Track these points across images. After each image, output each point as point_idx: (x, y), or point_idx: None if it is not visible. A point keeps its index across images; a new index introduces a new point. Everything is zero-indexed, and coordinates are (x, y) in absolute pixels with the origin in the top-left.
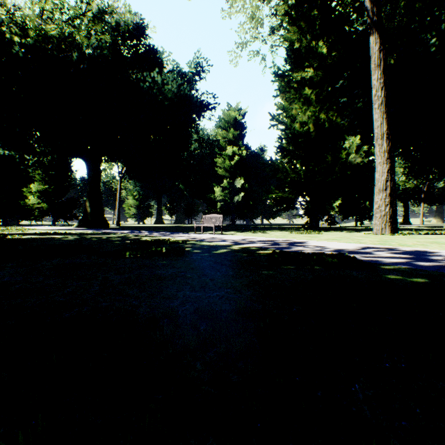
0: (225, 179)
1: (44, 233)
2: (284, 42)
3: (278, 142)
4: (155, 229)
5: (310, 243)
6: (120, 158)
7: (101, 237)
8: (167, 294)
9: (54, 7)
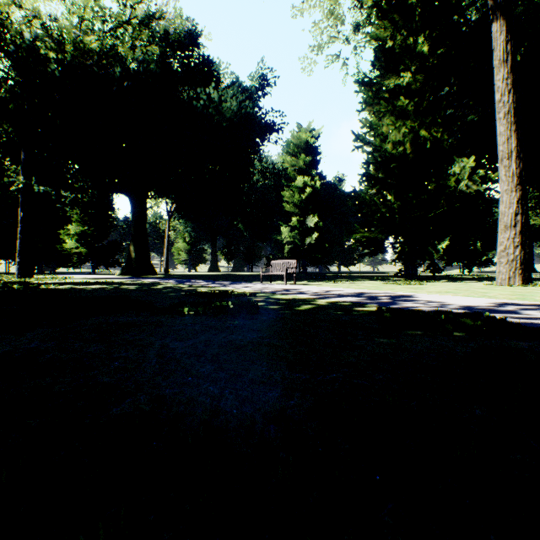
0: (294, 216)
1: (82, 282)
2: (372, 42)
3: (363, 168)
4: (211, 278)
5: (419, 296)
6: (169, 193)
7: (149, 287)
8: (257, 375)
9: (94, 16)
